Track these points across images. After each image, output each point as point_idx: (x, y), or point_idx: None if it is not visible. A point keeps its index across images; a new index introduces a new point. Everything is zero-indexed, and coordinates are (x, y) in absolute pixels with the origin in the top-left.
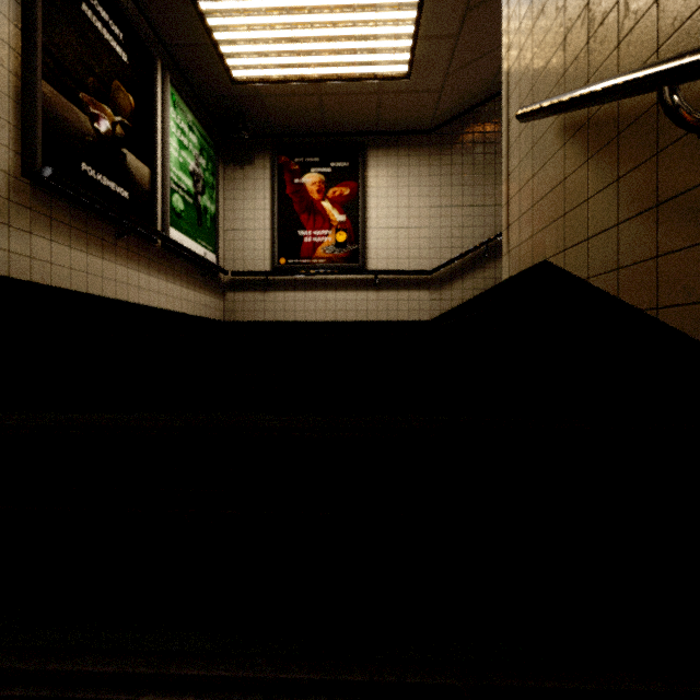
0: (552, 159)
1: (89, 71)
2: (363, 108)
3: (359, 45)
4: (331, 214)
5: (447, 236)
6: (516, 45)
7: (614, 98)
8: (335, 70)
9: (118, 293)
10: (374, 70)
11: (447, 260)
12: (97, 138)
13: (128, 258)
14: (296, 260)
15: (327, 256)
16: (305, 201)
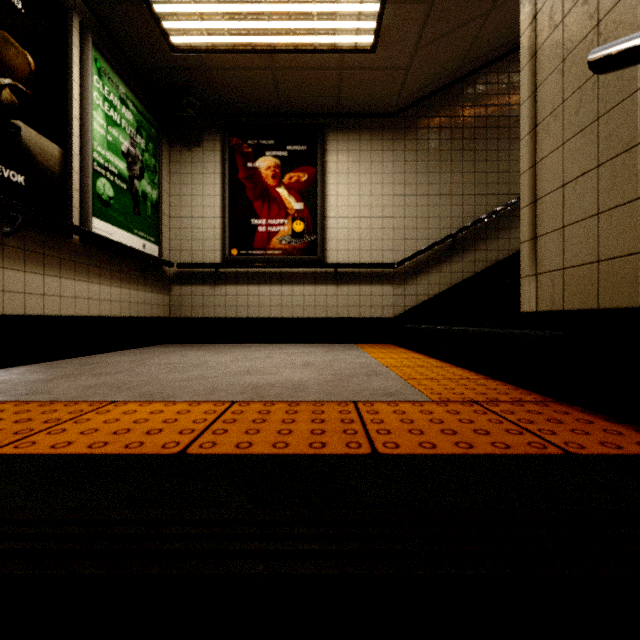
0: None
1: None
2: (322, 86)
3: (318, 7)
4: (288, 202)
5: (412, 227)
6: None
7: None
8: (290, 39)
9: (8, 306)
10: (335, 40)
11: (413, 253)
12: None
13: (25, 260)
14: (250, 251)
15: (283, 247)
16: (259, 187)
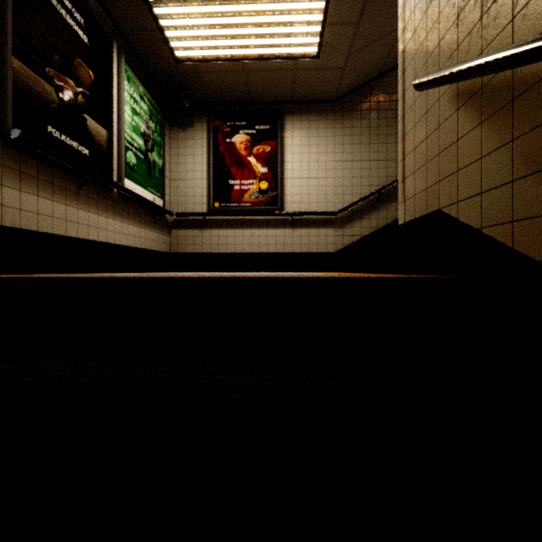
0: (446, 122)
1: (54, 50)
2: (281, 82)
3: (278, 30)
4: (256, 167)
5: (349, 185)
6: (411, 26)
7: (514, 66)
8: (258, 51)
9: (80, 233)
10: (290, 51)
11: (349, 204)
12: (62, 105)
13: (89, 204)
14: (228, 204)
15: (252, 200)
16: (235, 157)
